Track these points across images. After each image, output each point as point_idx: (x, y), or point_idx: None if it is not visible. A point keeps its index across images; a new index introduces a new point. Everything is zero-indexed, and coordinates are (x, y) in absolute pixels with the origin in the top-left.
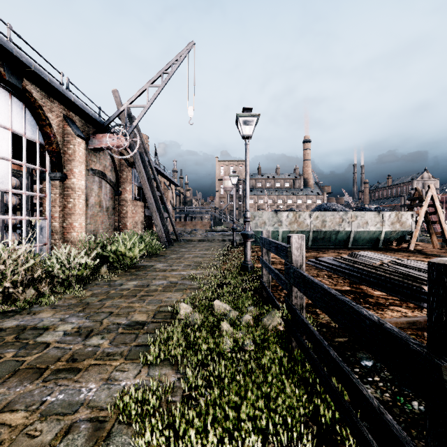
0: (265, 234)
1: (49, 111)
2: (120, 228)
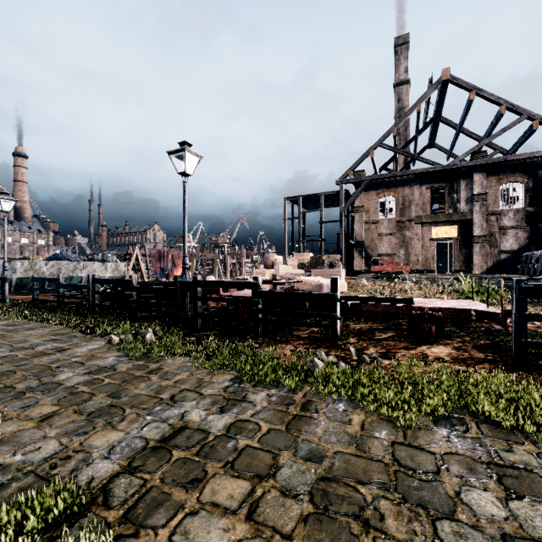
0: (36, 276)
1: None
2: None
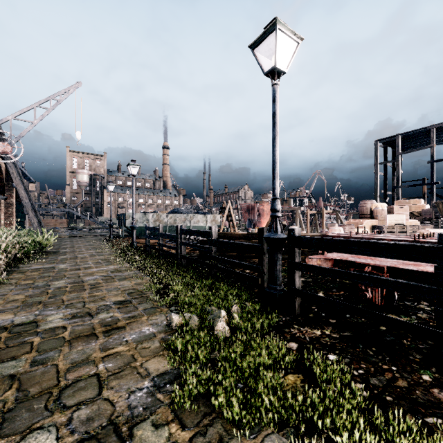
0: (148, 225)
1: None
2: None
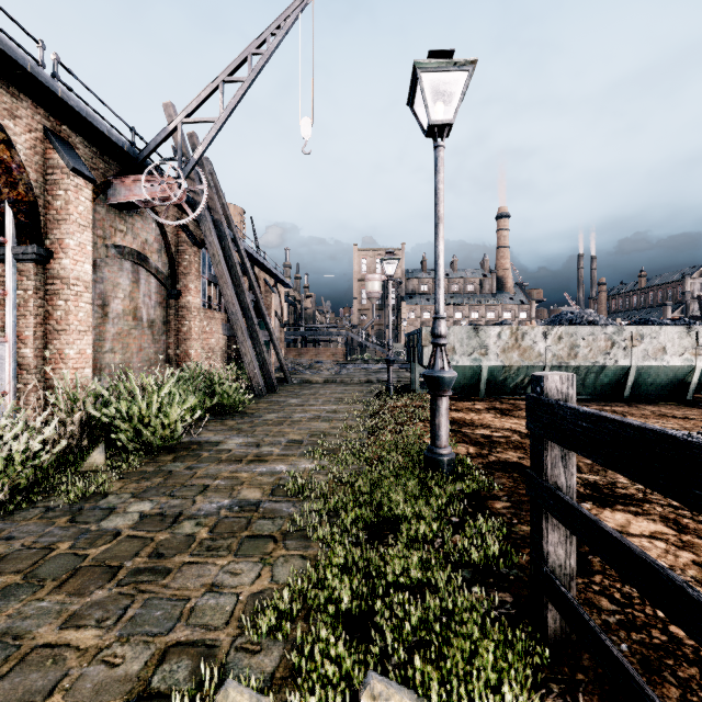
0: (556, 389)
1: (7, 114)
2: (178, 358)
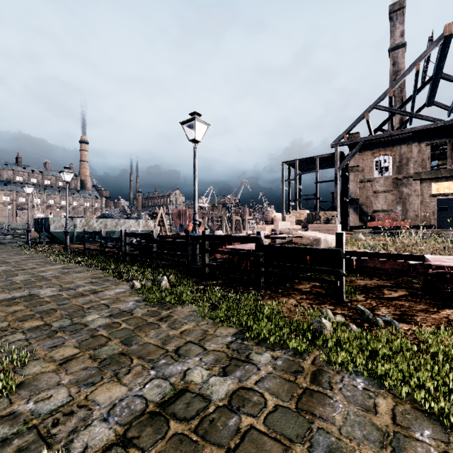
0: (86, 230)
1: None
2: None
